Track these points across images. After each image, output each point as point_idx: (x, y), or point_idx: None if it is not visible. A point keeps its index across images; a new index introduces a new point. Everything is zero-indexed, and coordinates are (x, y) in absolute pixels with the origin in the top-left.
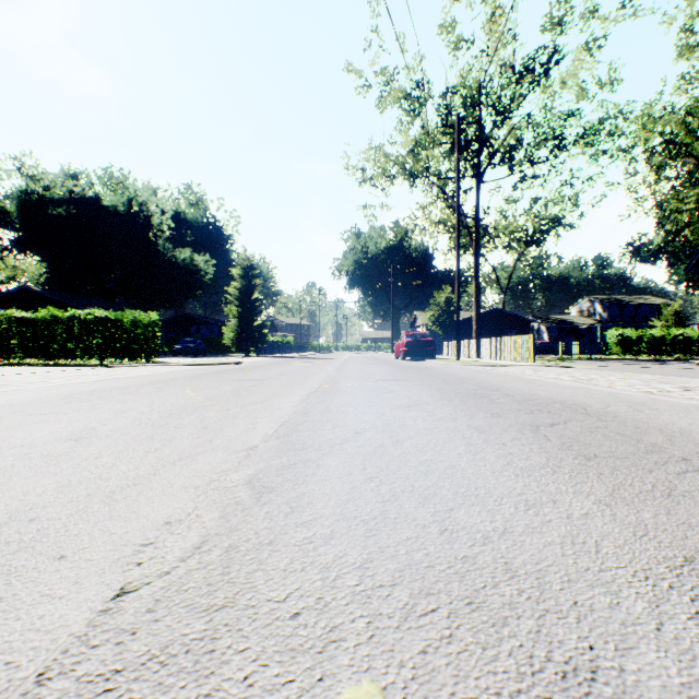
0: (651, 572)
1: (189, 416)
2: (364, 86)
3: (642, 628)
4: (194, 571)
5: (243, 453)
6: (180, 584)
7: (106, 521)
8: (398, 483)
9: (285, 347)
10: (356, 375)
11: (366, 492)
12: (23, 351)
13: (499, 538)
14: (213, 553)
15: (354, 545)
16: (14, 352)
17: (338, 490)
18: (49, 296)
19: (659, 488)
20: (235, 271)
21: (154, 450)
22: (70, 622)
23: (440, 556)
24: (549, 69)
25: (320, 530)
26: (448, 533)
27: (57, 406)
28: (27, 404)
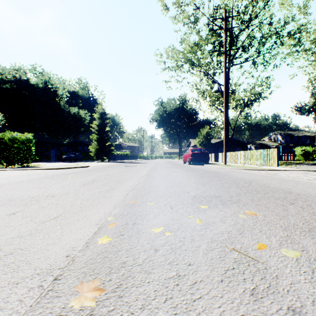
0: None
1: None
2: (165, 9)
3: None
4: None
5: None
6: None
7: None
8: None
9: (125, 157)
10: (164, 184)
11: None
12: None
13: None
14: None
15: None
16: None
17: None
18: None
19: None
20: (95, 115)
21: None
22: None
23: None
24: None
25: None
26: None
27: None
28: None
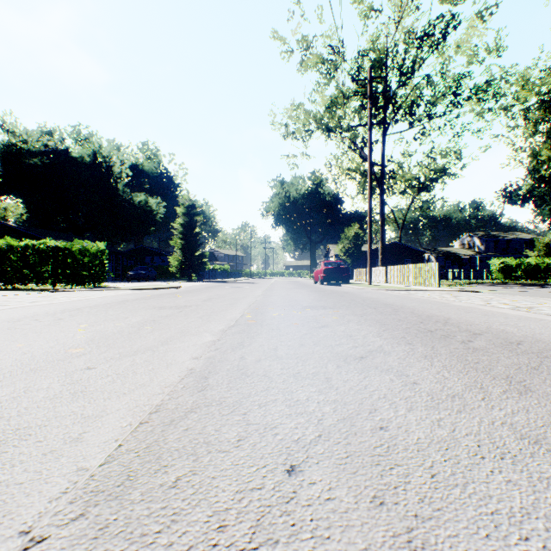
0: None
1: None
2: (287, 52)
3: None
4: None
5: None
6: None
7: None
8: None
9: (222, 274)
10: (282, 300)
11: None
12: None
13: None
14: None
15: None
16: None
17: None
18: (23, 230)
19: None
20: (179, 209)
21: None
22: None
23: None
24: (448, 33)
25: None
26: None
27: None
28: None
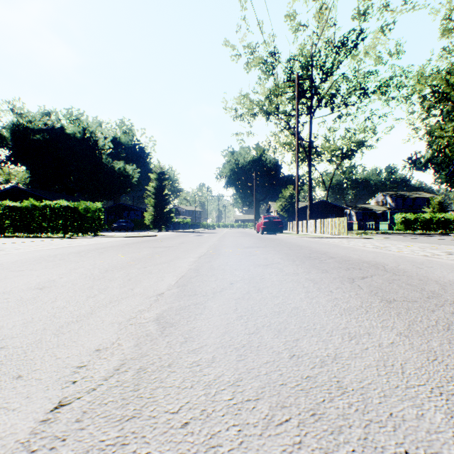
0: (443, 389)
1: (119, 272)
2: (236, 55)
3: (443, 436)
4: (113, 388)
5: (153, 298)
6: (102, 399)
7: (54, 349)
8: (259, 320)
9: (185, 225)
10: (231, 243)
11: (237, 326)
12: (13, 228)
13: (332, 362)
14: (128, 373)
15: (229, 367)
16: (7, 228)
17: (218, 325)
18: (31, 192)
19: (440, 324)
20: (152, 176)
21: (93, 296)
22: (18, 430)
23: (290, 376)
24: (357, 44)
25: (205, 355)
26: (295, 358)
27: (31, 265)
28: (12, 263)
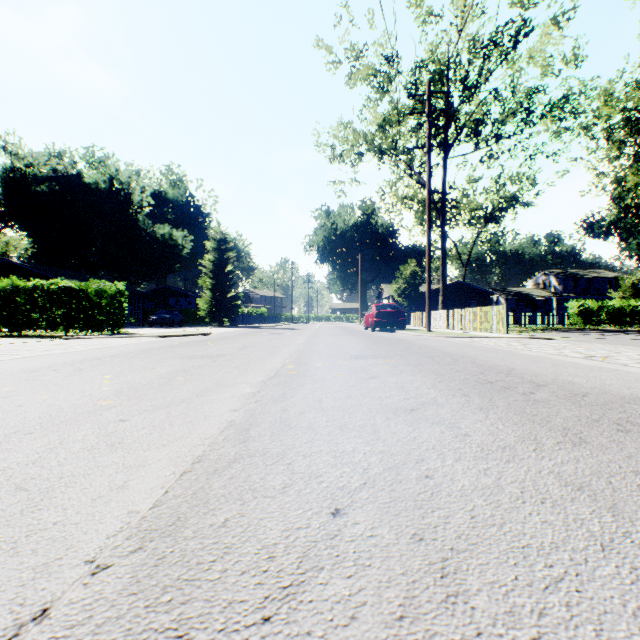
0: None
1: (34, 441)
2: (334, 62)
3: None
4: None
5: None
6: None
7: None
8: None
9: (259, 318)
10: (327, 349)
11: None
12: None
13: None
14: None
15: None
16: None
17: None
18: (28, 268)
19: None
20: (209, 244)
21: None
22: None
23: None
24: (518, 41)
25: None
26: None
27: None
28: None
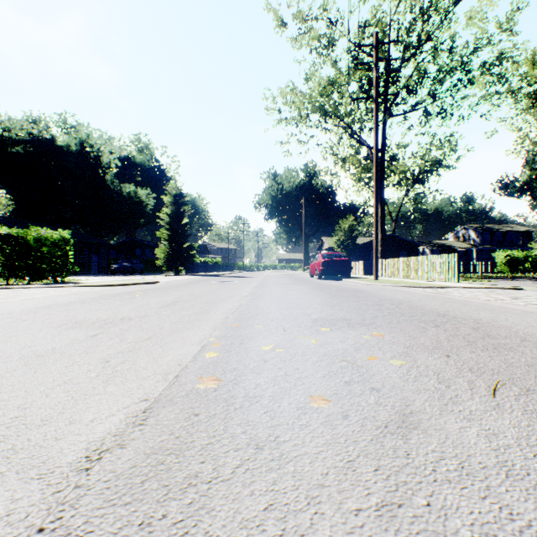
0: None
1: None
2: (281, 26)
3: None
4: None
5: None
6: None
7: None
8: None
9: (214, 267)
10: (277, 305)
11: None
12: None
13: None
14: None
15: None
16: None
17: None
18: None
19: None
20: (166, 198)
21: None
22: None
23: None
24: None
25: None
26: None
27: None
28: None
